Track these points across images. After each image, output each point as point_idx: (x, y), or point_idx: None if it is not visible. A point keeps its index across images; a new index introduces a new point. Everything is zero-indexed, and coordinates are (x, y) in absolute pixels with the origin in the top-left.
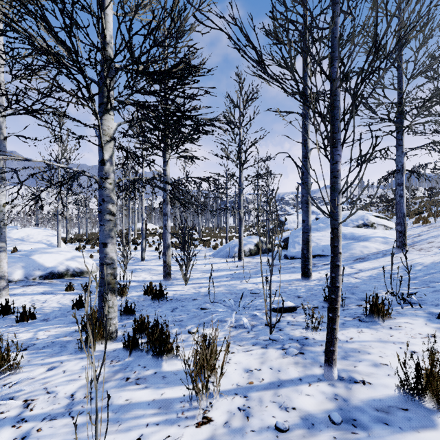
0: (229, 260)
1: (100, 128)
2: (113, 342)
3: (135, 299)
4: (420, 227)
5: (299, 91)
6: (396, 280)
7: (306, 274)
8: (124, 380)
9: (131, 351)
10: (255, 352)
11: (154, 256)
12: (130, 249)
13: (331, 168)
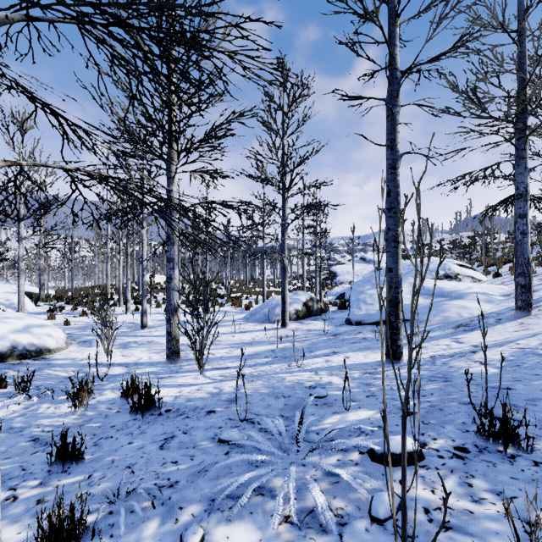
0: (268, 327)
1: None
2: None
3: (103, 410)
4: None
5: None
6: None
7: (395, 355)
8: None
9: None
10: None
11: (161, 321)
12: (129, 310)
13: None
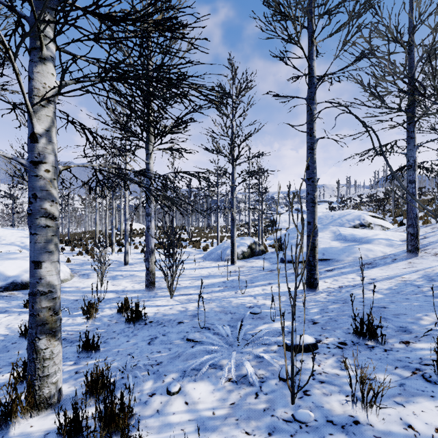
0: (220, 264)
1: (18, 79)
2: (51, 411)
3: (106, 321)
4: (421, 227)
5: None
6: (429, 297)
7: (313, 285)
8: None
9: None
10: None
11: (139, 259)
12: (114, 251)
13: None
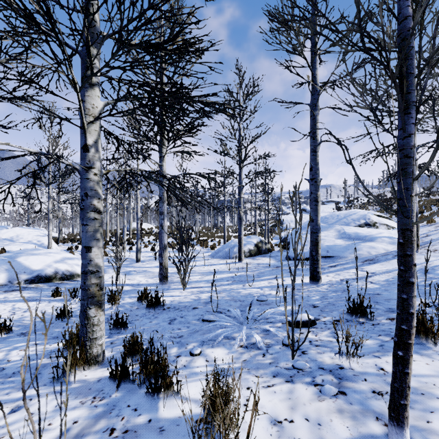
0: (228, 262)
1: (80, 104)
2: (98, 366)
3: (128, 307)
4: (425, 226)
5: (360, 28)
6: (420, 286)
7: (315, 278)
8: (107, 433)
9: (119, 384)
10: (279, 388)
11: (150, 257)
12: (125, 249)
13: (401, 144)
